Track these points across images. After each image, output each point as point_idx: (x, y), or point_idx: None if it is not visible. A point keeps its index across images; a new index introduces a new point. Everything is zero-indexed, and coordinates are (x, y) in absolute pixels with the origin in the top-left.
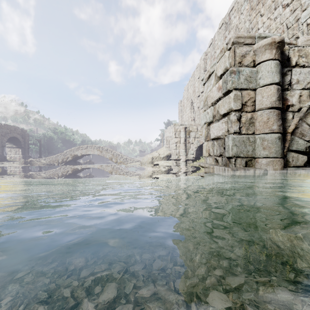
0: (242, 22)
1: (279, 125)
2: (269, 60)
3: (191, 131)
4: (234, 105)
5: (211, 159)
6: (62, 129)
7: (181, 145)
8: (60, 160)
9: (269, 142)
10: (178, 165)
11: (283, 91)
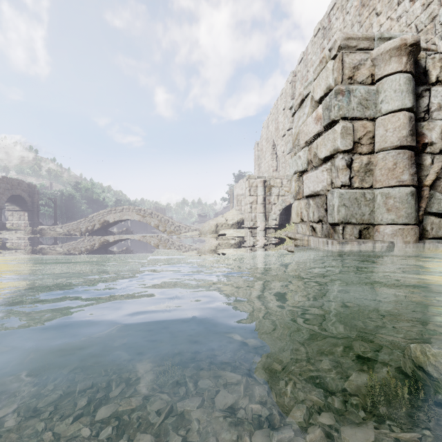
0: (349, 25)
1: (412, 174)
2: (396, 74)
3: (273, 185)
4: (342, 144)
5: (305, 227)
6: (87, 184)
7: (258, 206)
8: (83, 228)
9: (397, 200)
10: (253, 235)
11: (417, 121)
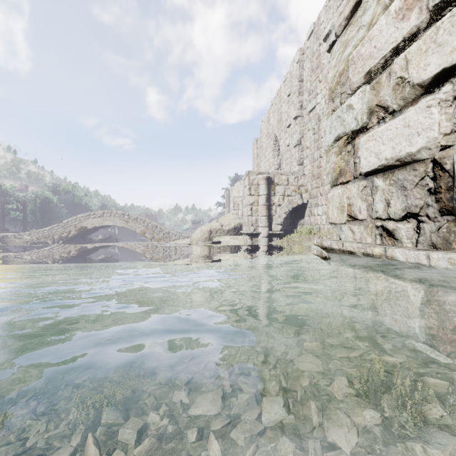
0: None
1: None
2: None
3: (277, 183)
4: None
5: (362, 229)
6: (67, 187)
7: (260, 208)
8: (56, 236)
9: None
10: (254, 243)
11: None
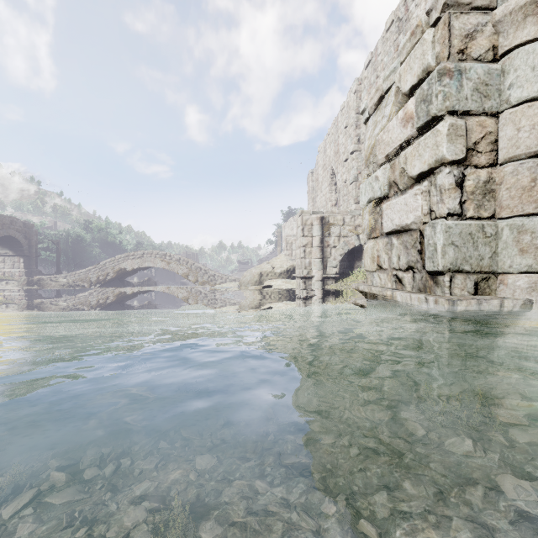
0: None
1: None
2: (534, 42)
3: (333, 223)
4: (450, 151)
5: (385, 277)
6: (100, 223)
7: (314, 249)
8: (93, 278)
9: (536, 235)
10: (307, 287)
11: None
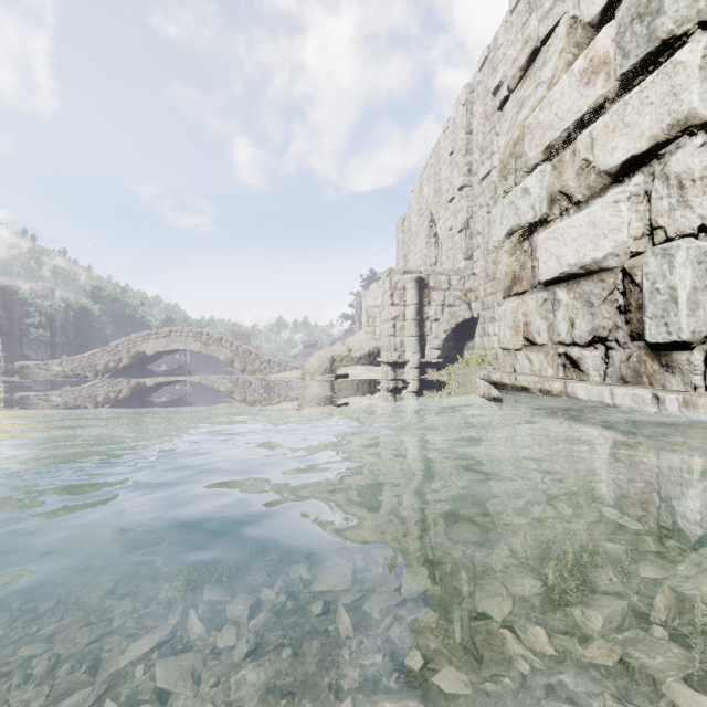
0: None
1: None
2: None
3: (434, 287)
4: None
5: (541, 358)
6: (114, 291)
7: (407, 324)
8: (100, 366)
9: None
10: (398, 377)
11: None
